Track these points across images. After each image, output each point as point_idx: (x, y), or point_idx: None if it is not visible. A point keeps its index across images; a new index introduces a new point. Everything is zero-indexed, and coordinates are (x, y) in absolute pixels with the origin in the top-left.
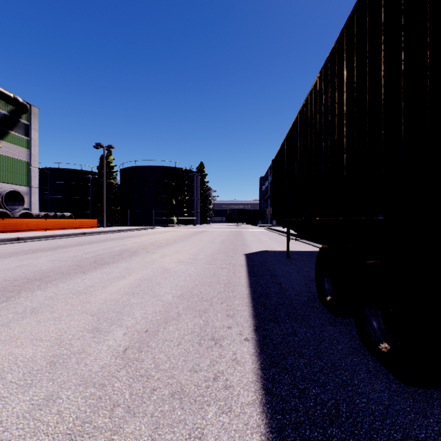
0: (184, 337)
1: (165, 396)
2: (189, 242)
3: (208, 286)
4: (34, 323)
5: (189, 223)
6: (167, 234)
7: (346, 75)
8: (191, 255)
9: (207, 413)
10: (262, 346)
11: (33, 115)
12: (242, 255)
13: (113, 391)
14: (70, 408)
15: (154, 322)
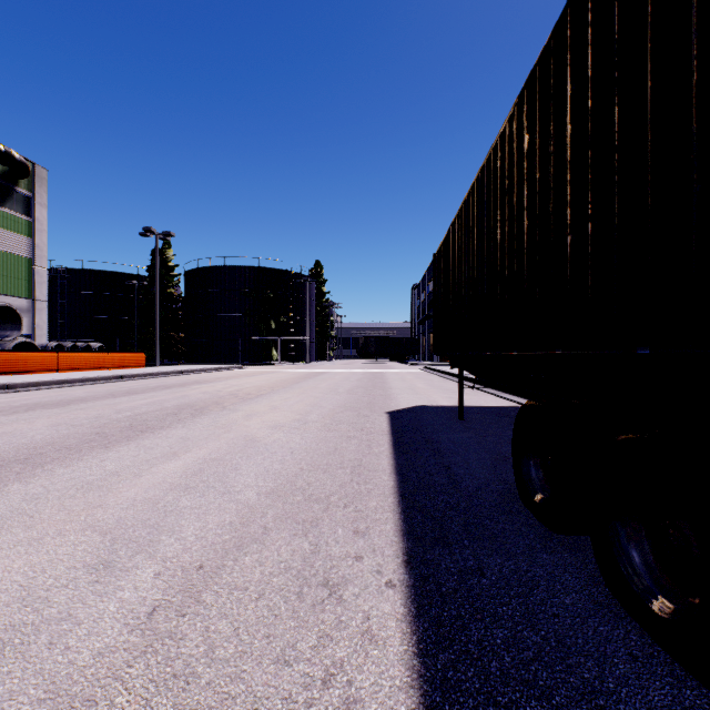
0: (271, 581)
1: None
2: (295, 391)
3: (323, 472)
4: None
5: (298, 360)
6: (261, 378)
7: (572, 91)
8: (298, 415)
9: None
10: (421, 599)
11: (38, 181)
12: (384, 415)
13: None
14: None
15: (216, 548)
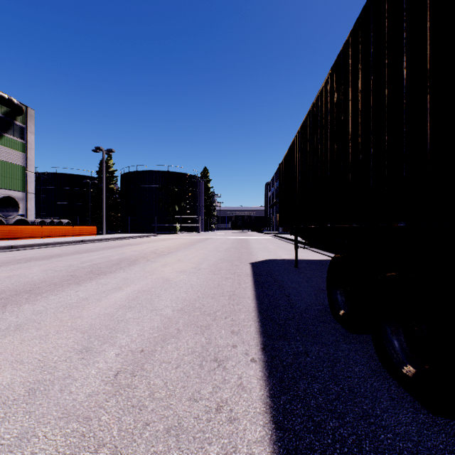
0: (183, 358)
1: (159, 432)
2: (192, 250)
3: (211, 298)
4: (17, 342)
5: (193, 230)
6: (170, 242)
7: (362, 69)
8: (194, 265)
9: (208, 454)
10: (271, 368)
11: (29, 117)
12: (248, 265)
13: (99, 426)
14: (46, 449)
15: (150, 340)
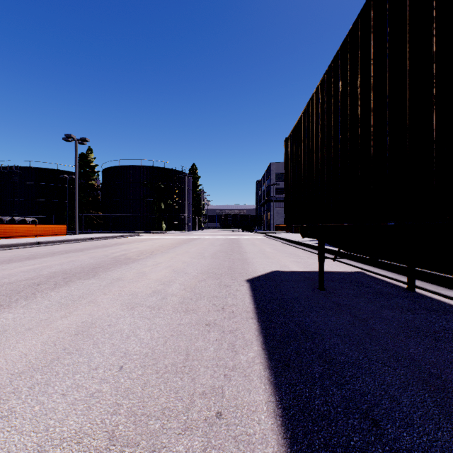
0: None
1: None
2: (169, 255)
3: (147, 452)
4: None
5: (180, 229)
6: (148, 243)
7: None
8: (160, 285)
9: None
10: None
11: None
12: (245, 284)
13: None
14: None
15: None
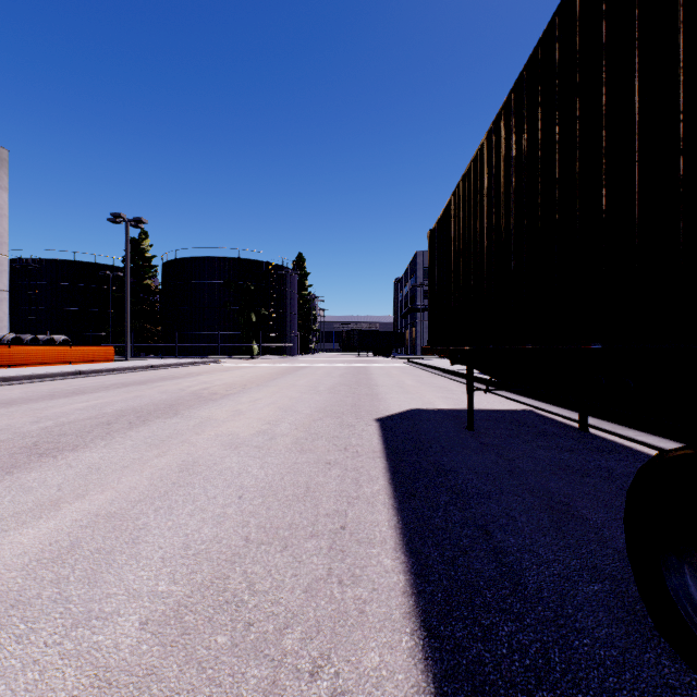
0: None
1: None
2: (269, 389)
3: (281, 547)
4: None
5: (280, 353)
6: (235, 373)
7: None
8: (265, 425)
9: None
10: None
11: None
12: (373, 423)
13: None
14: None
15: None
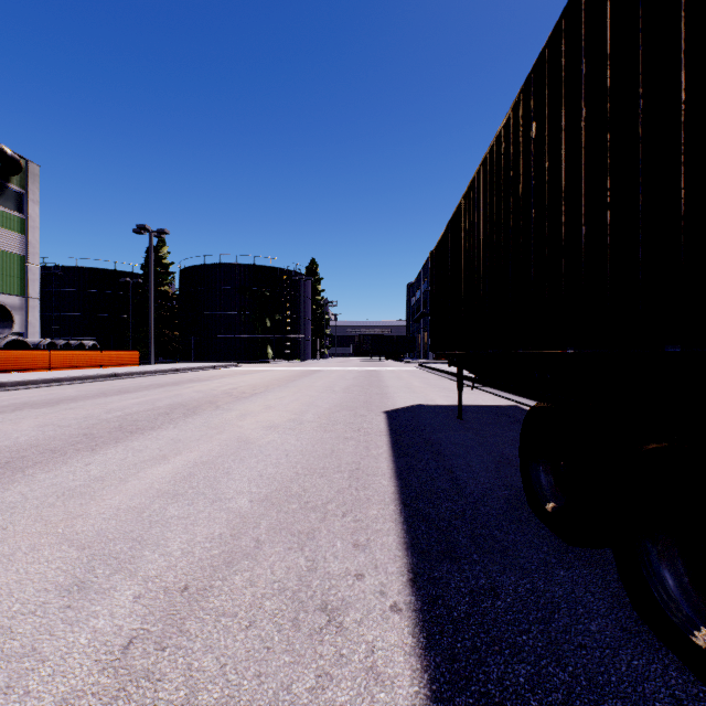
0: (263, 605)
1: None
2: (290, 389)
3: (319, 476)
4: None
5: (294, 358)
6: (256, 376)
7: (588, 71)
8: (293, 415)
9: None
10: (431, 626)
11: (31, 177)
12: (381, 414)
13: None
14: None
15: (204, 565)
